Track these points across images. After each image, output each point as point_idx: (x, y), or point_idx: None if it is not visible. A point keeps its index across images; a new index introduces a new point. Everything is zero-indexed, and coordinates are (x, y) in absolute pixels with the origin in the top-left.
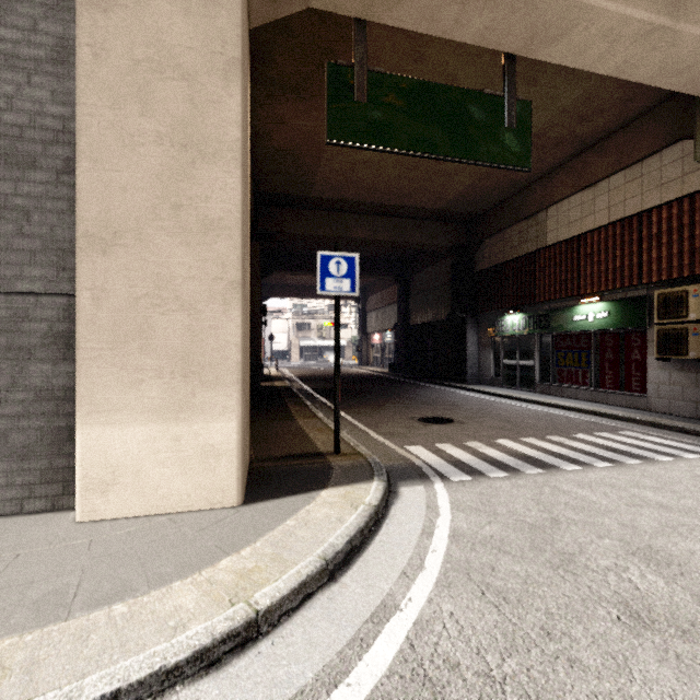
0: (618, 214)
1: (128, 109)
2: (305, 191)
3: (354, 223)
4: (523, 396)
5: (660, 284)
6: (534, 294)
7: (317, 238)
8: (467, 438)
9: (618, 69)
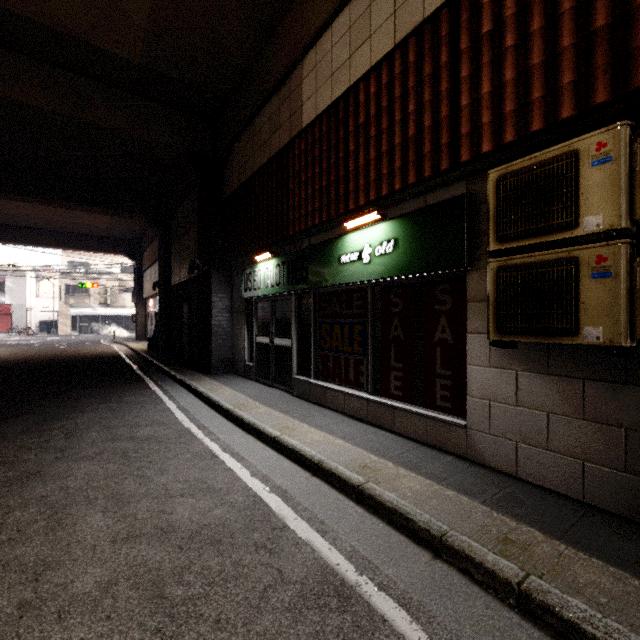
0: (412, 18)
1: None
2: None
3: None
4: (259, 409)
5: (494, 164)
6: (288, 221)
7: None
8: None
9: None
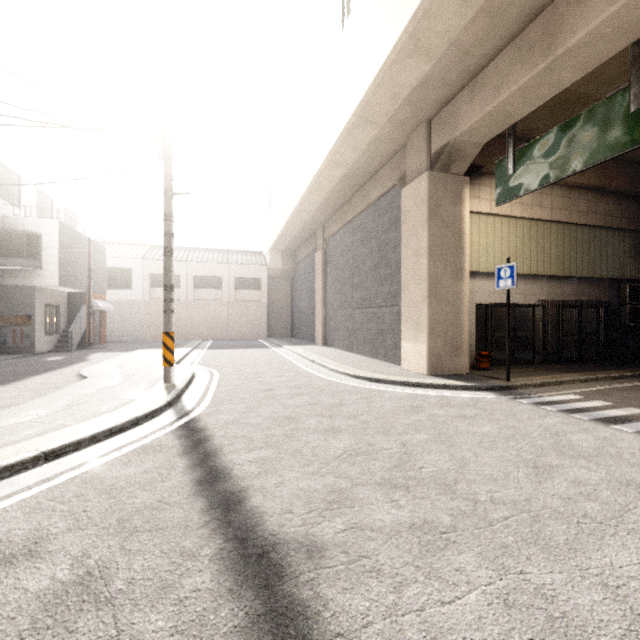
0: None
1: (407, 249)
2: None
3: None
4: None
5: None
6: None
7: None
8: None
9: None
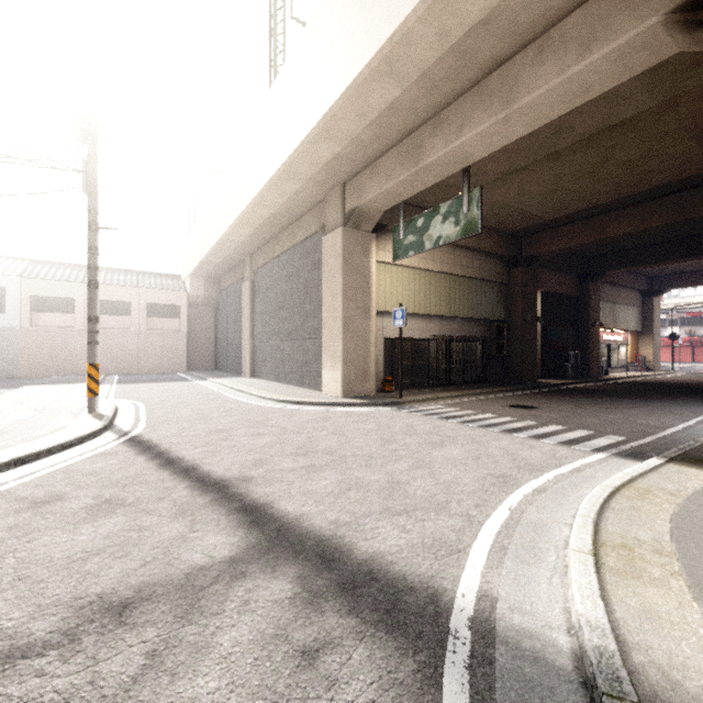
0: None
1: (327, 290)
2: (539, 220)
3: (613, 221)
4: None
5: None
6: None
7: (580, 247)
8: (483, 411)
9: (533, 126)
